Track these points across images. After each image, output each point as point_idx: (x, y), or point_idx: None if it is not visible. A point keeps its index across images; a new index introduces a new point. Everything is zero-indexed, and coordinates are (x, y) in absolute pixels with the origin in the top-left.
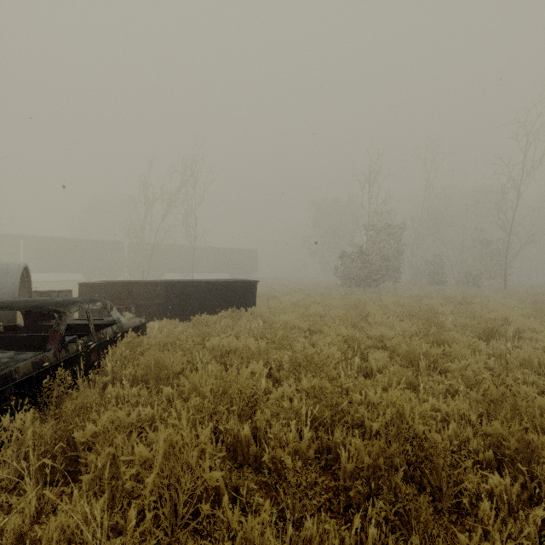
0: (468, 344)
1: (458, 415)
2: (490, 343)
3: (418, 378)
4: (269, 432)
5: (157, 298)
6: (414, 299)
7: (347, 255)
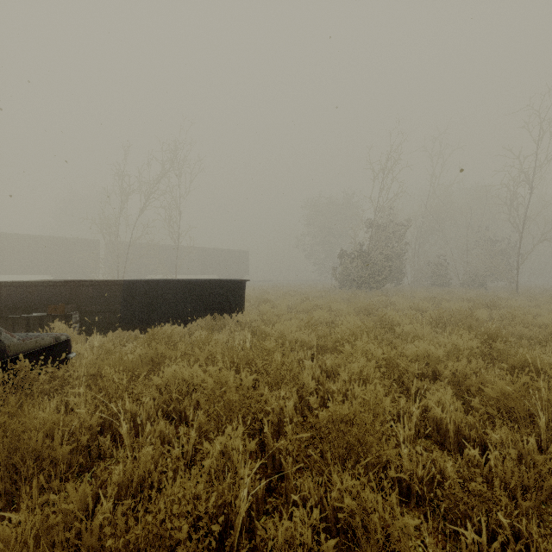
0: None
1: None
2: None
3: None
4: None
5: (113, 302)
6: (429, 302)
7: (346, 254)
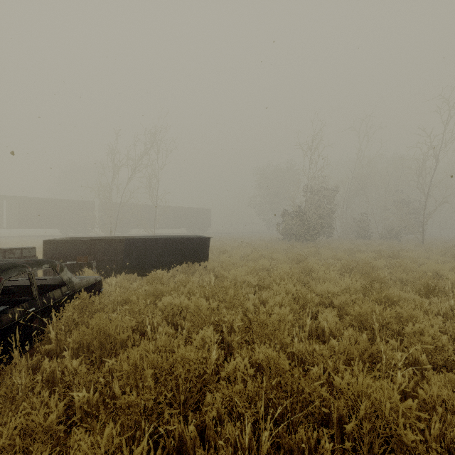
0: (416, 303)
1: (437, 402)
2: (430, 299)
3: (380, 349)
4: (220, 432)
5: (118, 254)
6: (348, 252)
7: (287, 213)
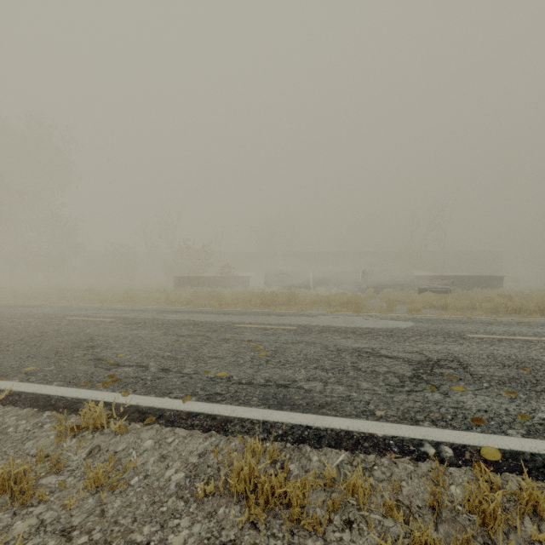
0: None
1: None
2: None
3: None
4: None
5: (449, 282)
6: None
7: None
